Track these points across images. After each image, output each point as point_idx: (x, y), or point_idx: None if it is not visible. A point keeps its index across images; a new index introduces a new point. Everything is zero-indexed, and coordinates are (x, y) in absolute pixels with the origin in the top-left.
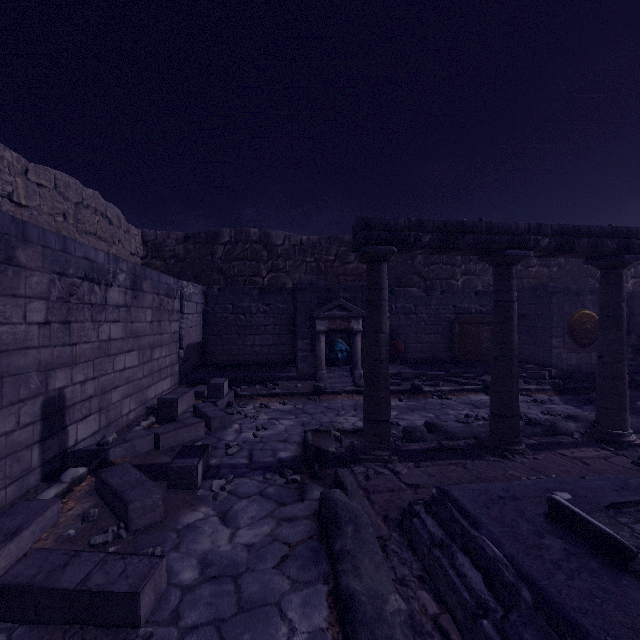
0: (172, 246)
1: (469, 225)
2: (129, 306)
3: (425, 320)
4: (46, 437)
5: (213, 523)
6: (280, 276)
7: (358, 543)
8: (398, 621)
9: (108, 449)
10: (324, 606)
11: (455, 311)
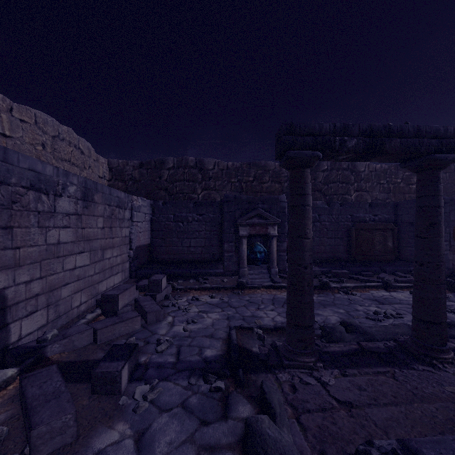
0: (130, 171)
1: (396, 129)
2: (80, 214)
3: (327, 227)
4: None
5: (126, 450)
6: (211, 193)
7: None
8: None
9: (45, 346)
10: None
11: (352, 219)
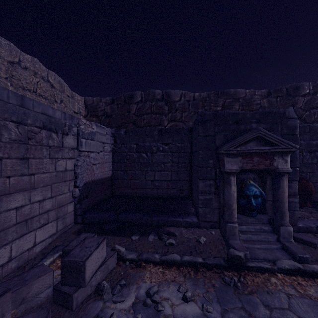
0: (103, 107)
1: None
2: None
3: None
4: None
5: None
6: (177, 124)
7: None
8: None
9: None
10: None
11: None
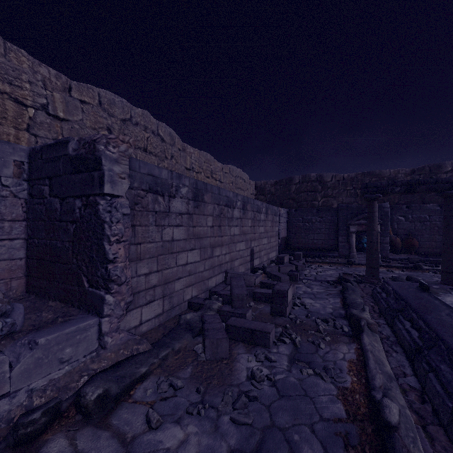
0: (268, 188)
1: (423, 181)
2: (265, 220)
3: (438, 226)
4: (251, 261)
5: (305, 287)
6: (329, 200)
7: (352, 293)
8: (359, 302)
9: (266, 268)
10: (339, 300)
11: None
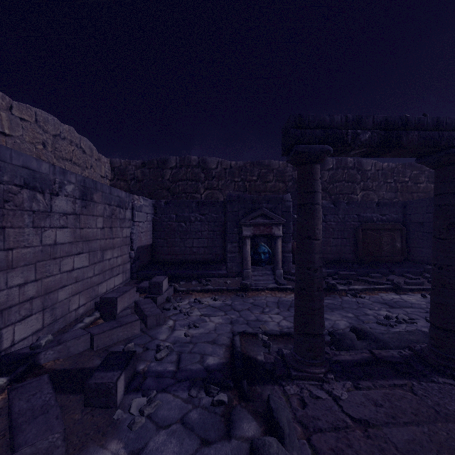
0: (132, 171)
1: (413, 121)
2: (78, 214)
3: (333, 227)
4: None
5: None
6: (214, 193)
7: None
8: None
9: (38, 353)
10: None
11: (359, 219)
